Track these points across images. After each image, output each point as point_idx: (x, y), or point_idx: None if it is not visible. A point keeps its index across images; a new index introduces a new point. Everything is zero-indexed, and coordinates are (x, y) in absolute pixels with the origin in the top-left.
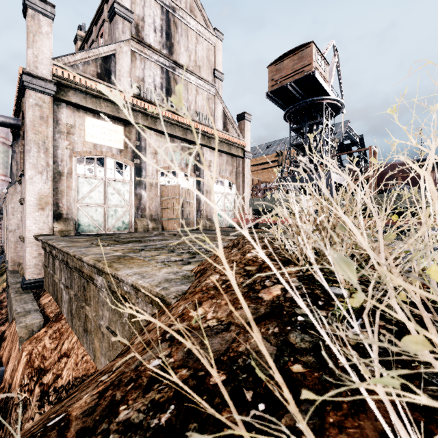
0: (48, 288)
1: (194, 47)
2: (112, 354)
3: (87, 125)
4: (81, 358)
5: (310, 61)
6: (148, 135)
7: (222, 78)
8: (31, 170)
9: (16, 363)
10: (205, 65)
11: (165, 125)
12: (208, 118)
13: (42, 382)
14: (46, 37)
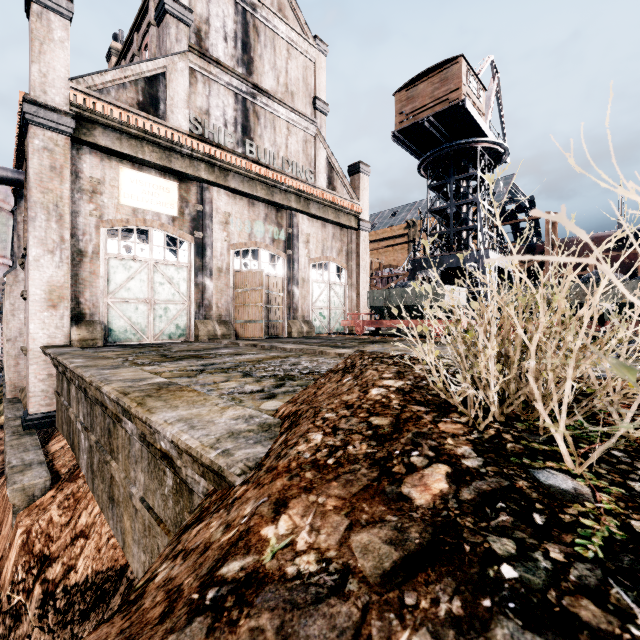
0: (61, 427)
1: (285, 64)
2: (149, 544)
3: (122, 180)
4: (106, 541)
5: (458, 84)
6: (215, 195)
7: (327, 110)
8: (37, 248)
9: (7, 547)
10: (301, 91)
11: (240, 181)
12: (305, 171)
13: (46, 577)
14: (60, 47)
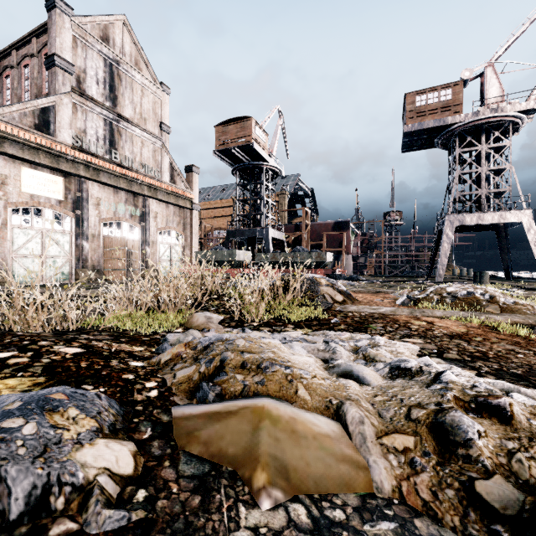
0: None
1: (140, 100)
2: None
3: (23, 175)
4: None
5: (250, 133)
6: (90, 186)
7: (169, 131)
8: None
9: None
10: (151, 118)
11: (108, 177)
12: (154, 170)
13: None
14: None
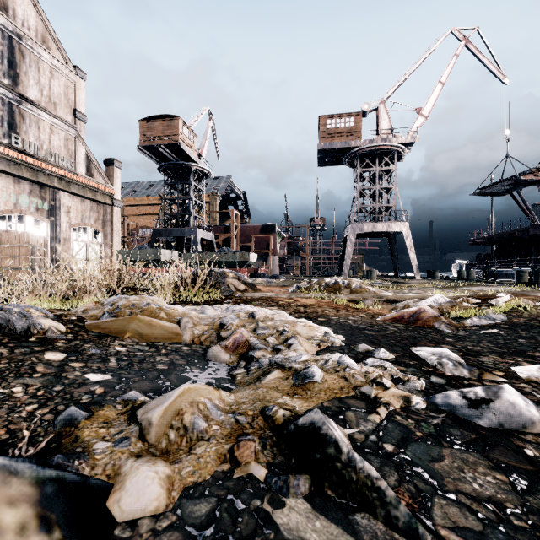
0: None
1: (48, 82)
2: None
3: None
4: None
5: (177, 132)
6: None
7: (85, 120)
8: None
9: None
10: (63, 103)
11: (7, 164)
12: (67, 161)
13: None
14: None
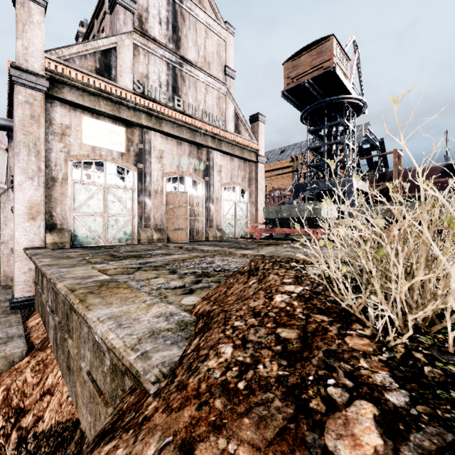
0: (38, 308)
1: (203, 42)
2: (93, 409)
3: (84, 126)
4: (66, 399)
5: (330, 56)
6: (152, 137)
7: (234, 76)
8: (21, 175)
9: None
10: (215, 61)
11: (171, 126)
12: (218, 119)
13: (21, 425)
14: (38, 27)
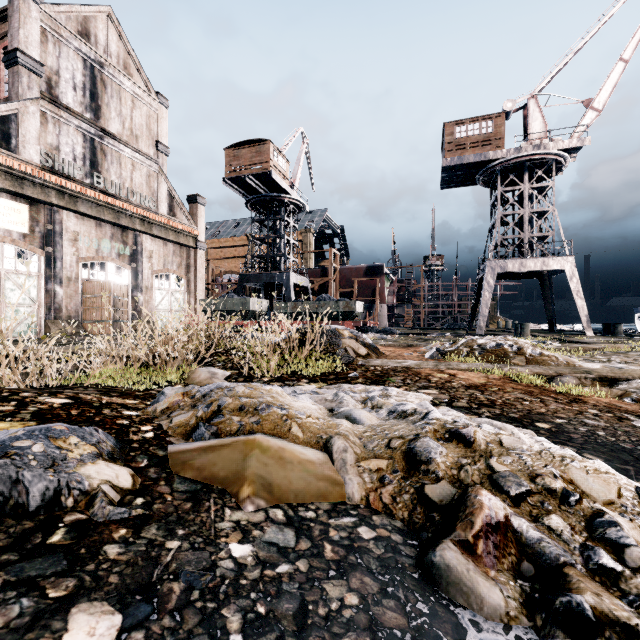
0: None
1: (130, 112)
2: None
3: None
4: None
5: (267, 159)
6: (64, 217)
7: (168, 152)
8: None
9: None
10: (145, 135)
11: (89, 206)
12: (149, 200)
13: None
14: None
